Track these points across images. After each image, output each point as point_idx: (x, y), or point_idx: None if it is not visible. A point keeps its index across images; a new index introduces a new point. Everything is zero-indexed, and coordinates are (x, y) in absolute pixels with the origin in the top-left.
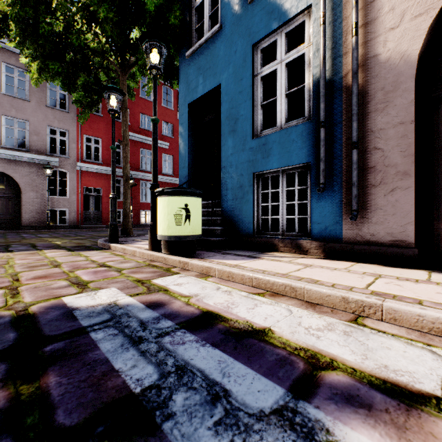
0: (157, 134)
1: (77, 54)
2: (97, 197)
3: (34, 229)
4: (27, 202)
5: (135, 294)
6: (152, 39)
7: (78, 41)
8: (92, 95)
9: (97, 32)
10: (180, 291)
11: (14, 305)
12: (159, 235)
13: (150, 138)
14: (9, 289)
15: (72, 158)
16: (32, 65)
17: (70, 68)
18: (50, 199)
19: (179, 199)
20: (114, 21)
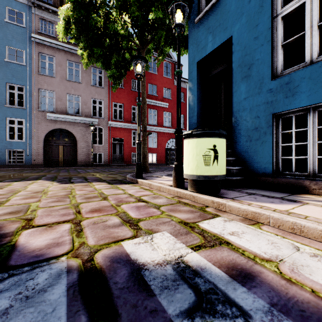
0: (180, 84)
1: (112, 40)
2: (120, 144)
3: (84, 166)
4: (80, 148)
5: (195, 246)
6: None
7: (113, 28)
8: (121, 70)
9: (125, 20)
10: (247, 246)
11: (79, 249)
12: (187, 175)
13: (155, 101)
14: (74, 223)
15: (106, 118)
16: (84, 54)
17: (107, 51)
18: (93, 146)
19: (208, 141)
20: (140, 2)
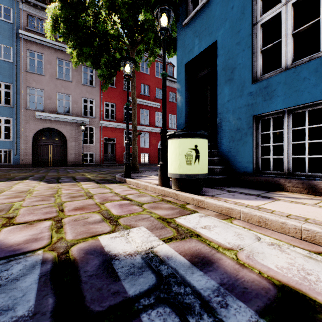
0: (165, 86)
1: (101, 40)
2: (112, 144)
3: (75, 166)
4: (71, 148)
5: (167, 239)
6: (162, 4)
7: (102, 28)
8: (111, 69)
9: (115, 20)
10: (215, 238)
11: (57, 244)
12: (171, 173)
13: (147, 101)
14: (55, 220)
15: (97, 118)
16: (73, 52)
17: (96, 50)
18: (84, 146)
19: (190, 141)
20: (128, 4)
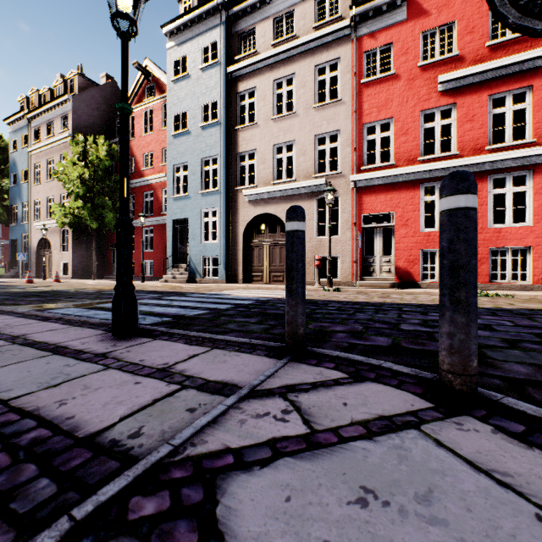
0: None
1: None
2: None
3: None
4: None
5: None
6: None
7: None
8: None
9: None
10: None
11: None
12: None
13: None
14: None
15: None
16: None
17: None
18: None
19: None
20: None
